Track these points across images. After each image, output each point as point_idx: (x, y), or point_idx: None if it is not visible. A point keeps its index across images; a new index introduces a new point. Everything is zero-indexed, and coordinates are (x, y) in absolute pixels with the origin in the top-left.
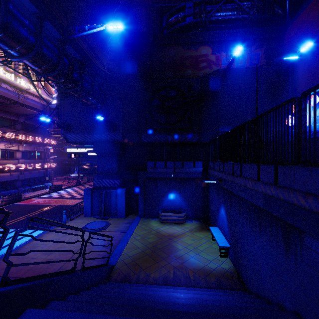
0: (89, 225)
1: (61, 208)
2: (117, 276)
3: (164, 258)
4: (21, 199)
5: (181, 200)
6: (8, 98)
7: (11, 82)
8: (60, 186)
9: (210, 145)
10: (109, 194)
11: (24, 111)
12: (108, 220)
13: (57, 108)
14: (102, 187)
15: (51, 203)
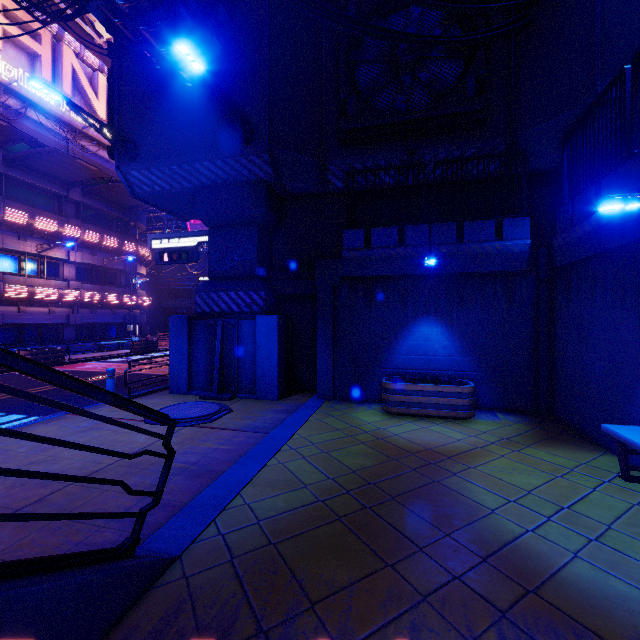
0: (168, 409)
1: (133, 377)
2: (157, 636)
3: (422, 548)
4: (62, 361)
5: (453, 347)
6: (45, 146)
7: (49, 108)
8: (153, 343)
9: (564, 153)
10: (236, 331)
11: (74, 170)
12: (231, 401)
13: (108, 108)
14: (219, 313)
15: (119, 369)
